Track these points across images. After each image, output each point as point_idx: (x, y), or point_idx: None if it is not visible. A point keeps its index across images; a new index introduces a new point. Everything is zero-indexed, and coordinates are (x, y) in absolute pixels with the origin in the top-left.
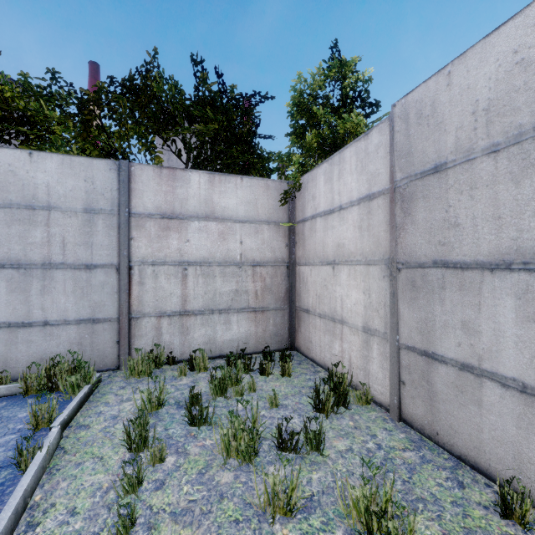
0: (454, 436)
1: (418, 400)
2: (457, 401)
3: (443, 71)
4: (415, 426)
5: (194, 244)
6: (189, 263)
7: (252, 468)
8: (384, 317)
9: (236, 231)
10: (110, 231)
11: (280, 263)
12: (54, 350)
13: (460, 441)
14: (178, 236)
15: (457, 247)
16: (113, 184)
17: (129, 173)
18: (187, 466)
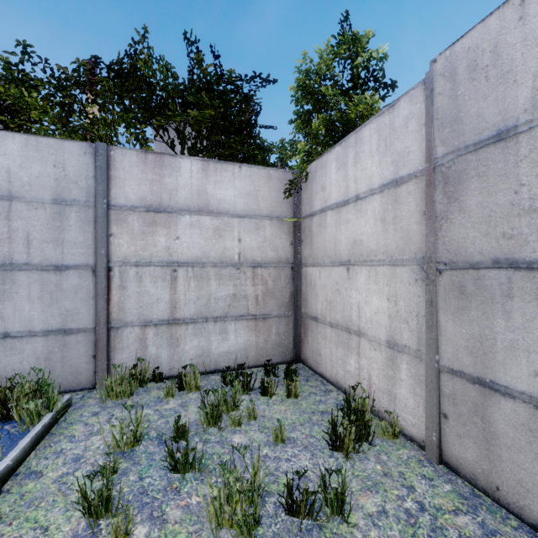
0: (525, 497)
1: (467, 441)
2: (531, 450)
3: (512, 1)
4: (462, 473)
5: (185, 242)
6: (179, 264)
7: None
8: (416, 330)
9: (233, 227)
10: (85, 225)
11: (284, 264)
12: (16, 367)
13: (535, 505)
14: (166, 233)
15: (534, 240)
16: (88, 170)
17: (108, 158)
18: None
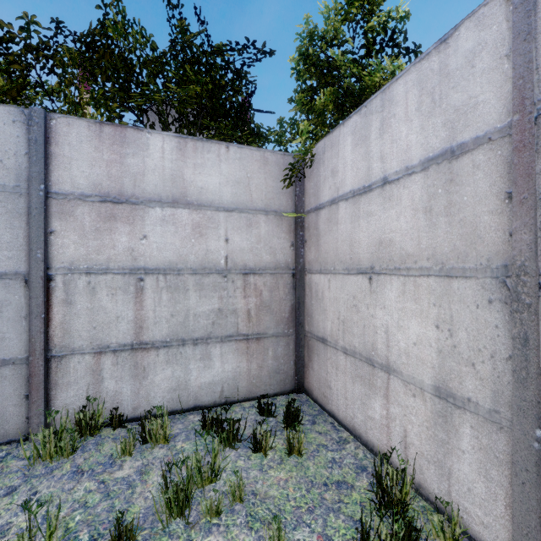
0: None
1: None
2: None
3: None
4: None
5: (154, 242)
6: (146, 271)
7: None
8: (491, 379)
9: (218, 224)
10: (14, 219)
11: (283, 270)
12: None
13: None
14: (129, 230)
15: None
16: (18, 145)
17: (48, 129)
18: None
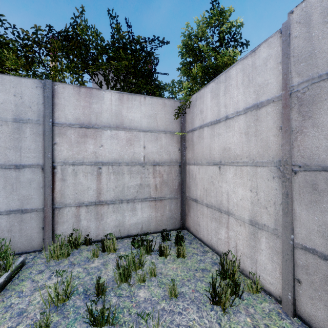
0: None
1: (319, 303)
2: None
3: None
4: (313, 327)
5: (107, 148)
6: (103, 163)
7: None
8: (273, 214)
9: (140, 139)
10: (37, 137)
11: (174, 163)
12: None
13: None
14: (94, 142)
15: None
16: (39, 99)
17: (53, 90)
18: None
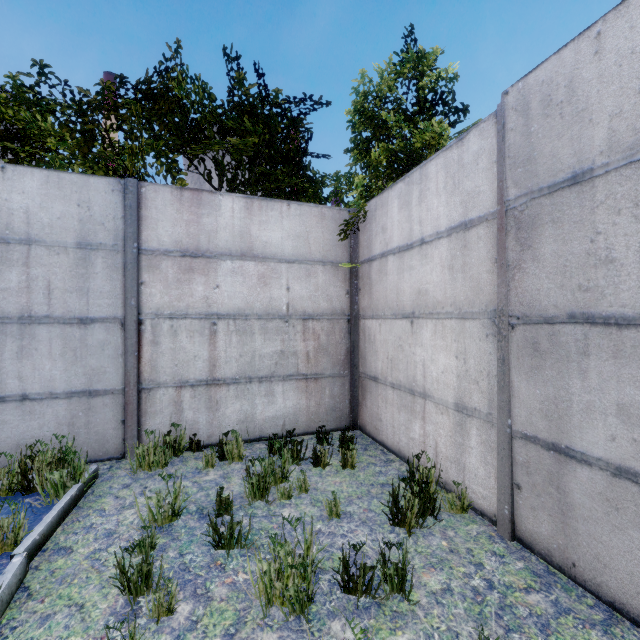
0: (602, 573)
1: (542, 514)
2: (609, 522)
3: (588, 33)
4: (536, 550)
5: (226, 291)
6: (219, 316)
7: (304, 625)
8: (487, 391)
9: (281, 274)
10: (113, 273)
11: (339, 316)
12: (36, 434)
13: (612, 581)
14: (204, 281)
15: (611, 293)
16: (116, 210)
17: (139, 196)
18: (208, 622)
